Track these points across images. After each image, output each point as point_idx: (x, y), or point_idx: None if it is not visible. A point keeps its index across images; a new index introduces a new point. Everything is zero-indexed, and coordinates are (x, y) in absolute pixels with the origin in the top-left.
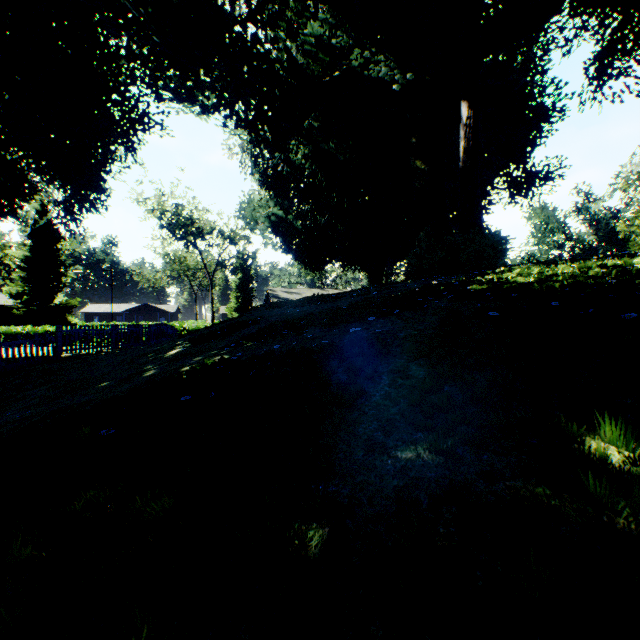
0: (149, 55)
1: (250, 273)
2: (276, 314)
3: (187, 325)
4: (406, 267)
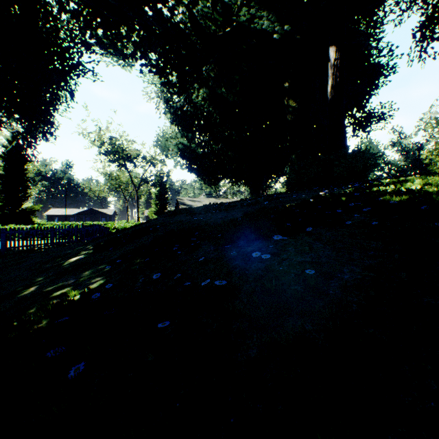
0: (78, 10)
1: (165, 187)
2: (175, 221)
3: (117, 225)
4: (286, 181)
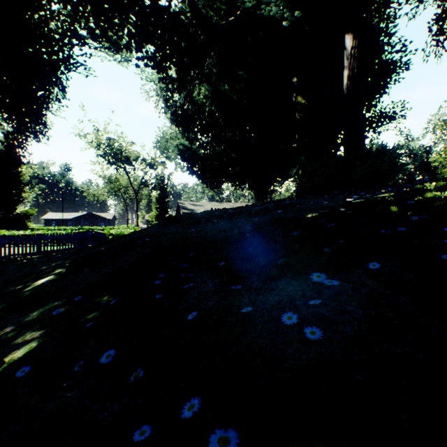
0: None
1: (166, 190)
2: (170, 232)
3: (113, 230)
4: (297, 184)
